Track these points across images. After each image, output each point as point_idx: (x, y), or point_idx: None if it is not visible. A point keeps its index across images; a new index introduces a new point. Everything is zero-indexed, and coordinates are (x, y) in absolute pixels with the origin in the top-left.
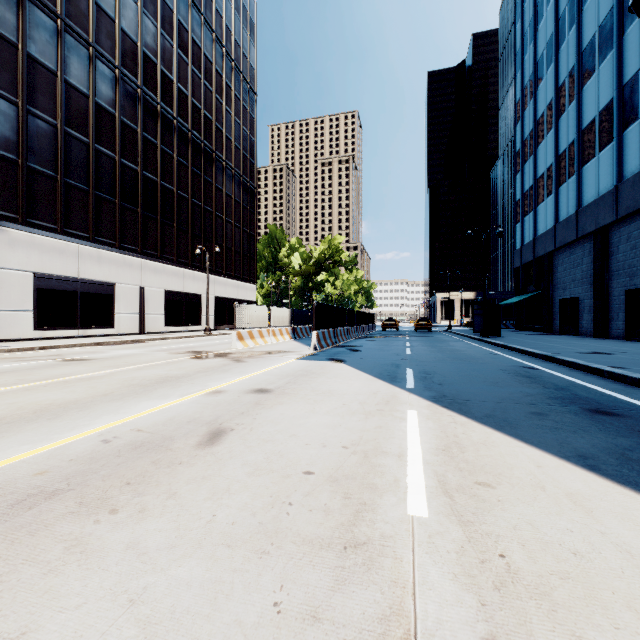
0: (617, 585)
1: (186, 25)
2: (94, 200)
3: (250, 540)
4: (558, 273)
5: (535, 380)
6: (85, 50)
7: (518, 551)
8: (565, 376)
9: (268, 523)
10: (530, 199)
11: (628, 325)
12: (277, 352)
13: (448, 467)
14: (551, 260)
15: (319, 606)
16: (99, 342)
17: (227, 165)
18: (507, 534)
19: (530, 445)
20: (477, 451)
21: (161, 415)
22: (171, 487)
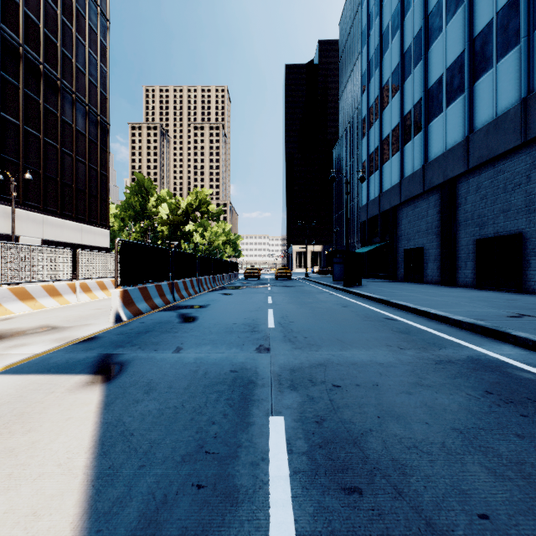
0: None
1: None
2: None
3: None
4: (402, 225)
5: None
6: None
7: None
8: None
9: None
10: (375, 159)
11: (478, 274)
12: (23, 333)
13: None
14: (396, 214)
15: None
16: None
17: (65, 87)
18: None
19: None
20: None
21: None
22: None
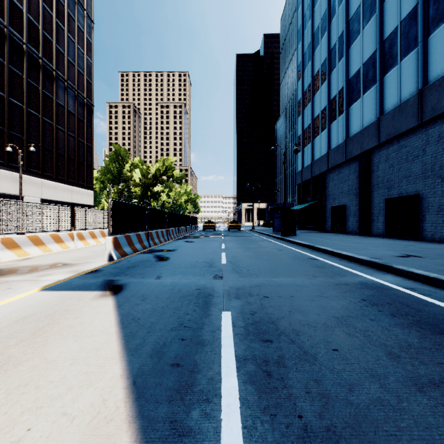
0: None
1: None
2: None
3: None
4: (329, 187)
5: None
6: None
7: None
8: None
9: None
10: (308, 134)
11: (387, 226)
12: (45, 267)
13: None
14: (324, 178)
15: None
16: None
17: (59, 76)
18: None
19: None
20: None
21: None
22: None
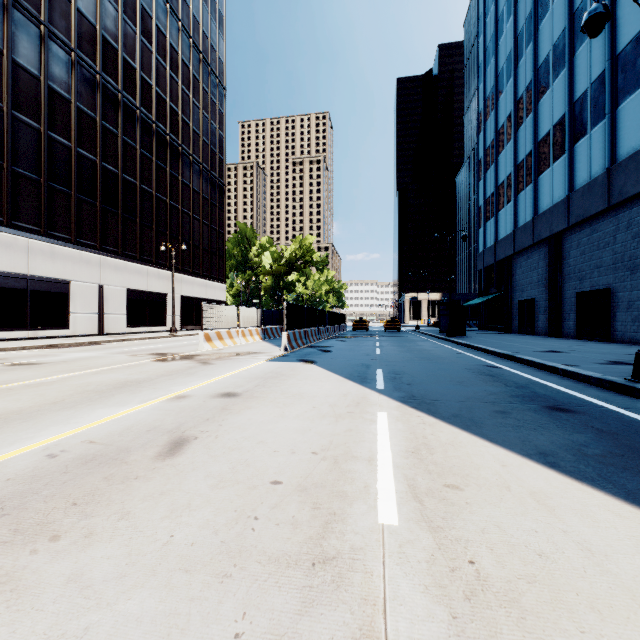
0: (580, 585)
1: (150, 11)
2: (46, 191)
3: (211, 562)
4: (517, 276)
5: (497, 379)
6: (36, 29)
7: (487, 556)
8: (524, 374)
9: (231, 541)
10: (492, 205)
11: (578, 325)
12: (246, 353)
13: (418, 470)
14: (510, 263)
15: (285, 634)
16: (52, 344)
17: (194, 160)
18: (476, 538)
19: (495, 444)
20: (445, 452)
21: (117, 424)
22: (124, 506)
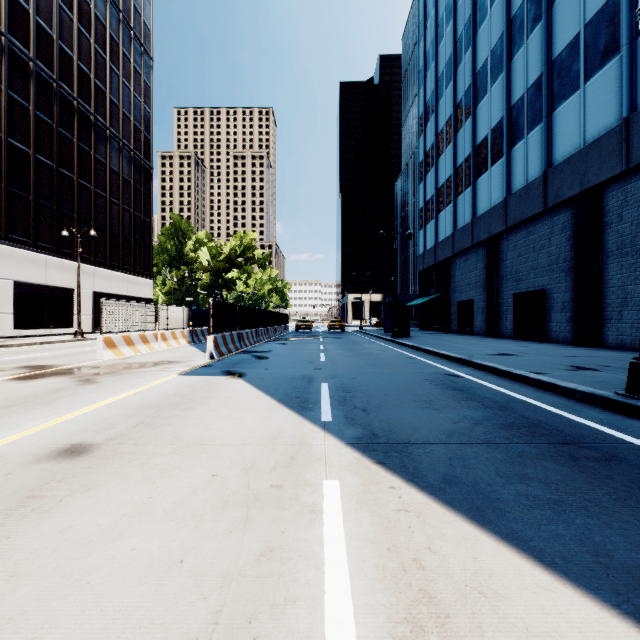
0: None
1: None
2: None
3: None
4: (456, 277)
5: (469, 394)
6: None
7: None
8: (494, 386)
9: None
10: (432, 207)
11: (515, 325)
12: (158, 363)
13: None
14: (450, 265)
15: None
16: None
17: (112, 134)
18: None
19: (557, 575)
20: (480, 632)
21: None
22: None
